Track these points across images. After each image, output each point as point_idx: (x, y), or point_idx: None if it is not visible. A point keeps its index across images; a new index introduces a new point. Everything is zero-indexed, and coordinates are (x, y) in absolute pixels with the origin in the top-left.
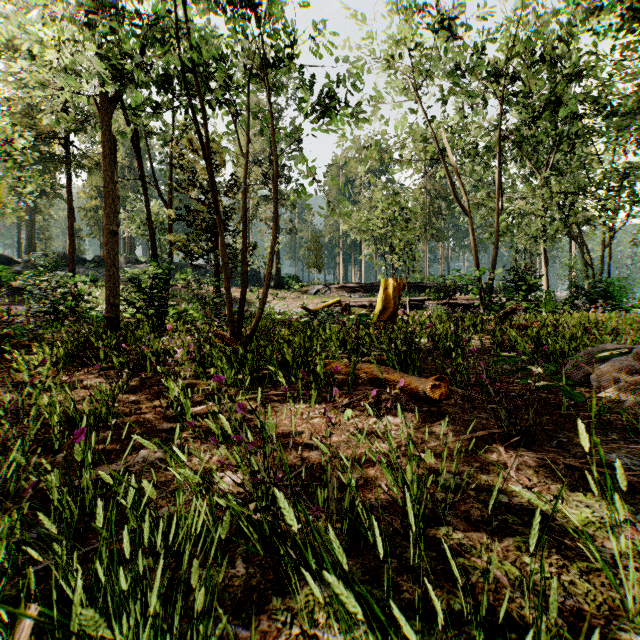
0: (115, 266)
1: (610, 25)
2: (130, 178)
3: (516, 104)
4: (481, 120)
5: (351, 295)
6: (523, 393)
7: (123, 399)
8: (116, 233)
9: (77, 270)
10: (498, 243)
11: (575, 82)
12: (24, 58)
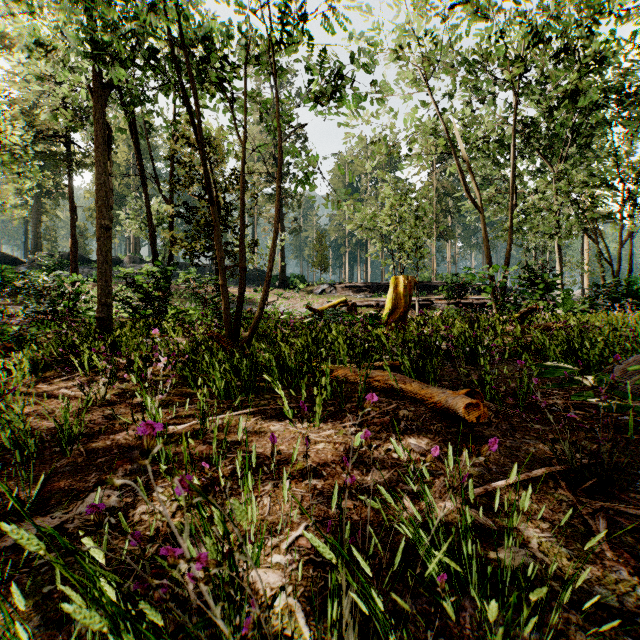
0: (107, 263)
1: (632, 8)
2: (135, 178)
3: (529, 96)
4: (492, 113)
5: (357, 295)
6: (565, 407)
7: (97, 413)
8: (108, 228)
9: (81, 270)
10: (511, 240)
11: (595, 69)
12: (20, 50)
